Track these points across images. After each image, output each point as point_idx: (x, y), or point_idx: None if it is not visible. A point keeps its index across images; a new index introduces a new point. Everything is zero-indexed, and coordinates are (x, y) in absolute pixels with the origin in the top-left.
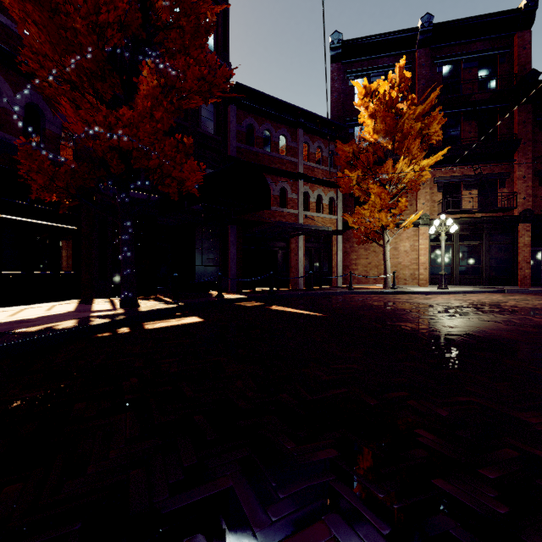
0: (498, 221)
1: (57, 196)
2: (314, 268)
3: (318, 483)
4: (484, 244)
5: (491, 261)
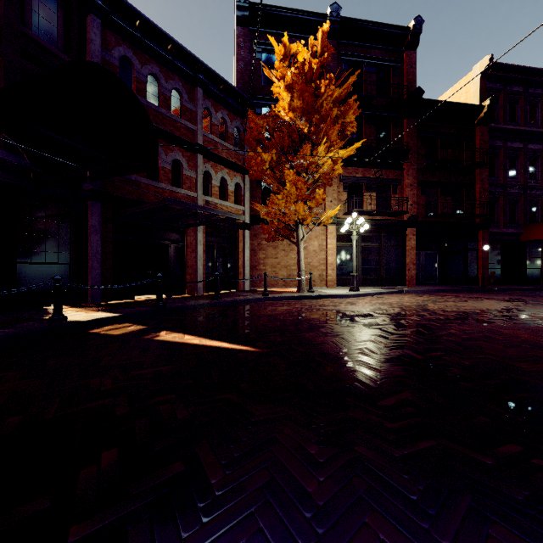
0: (392, 224)
1: None
2: (217, 268)
3: None
4: (382, 246)
5: (387, 262)
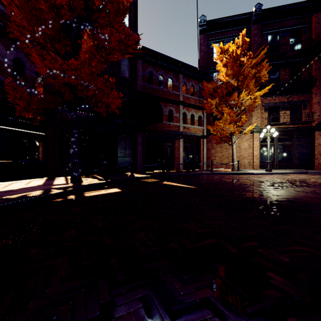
0: (302, 129)
1: (32, 114)
2: (189, 158)
3: (200, 320)
4: (294, 144)
5: (298, 154)
